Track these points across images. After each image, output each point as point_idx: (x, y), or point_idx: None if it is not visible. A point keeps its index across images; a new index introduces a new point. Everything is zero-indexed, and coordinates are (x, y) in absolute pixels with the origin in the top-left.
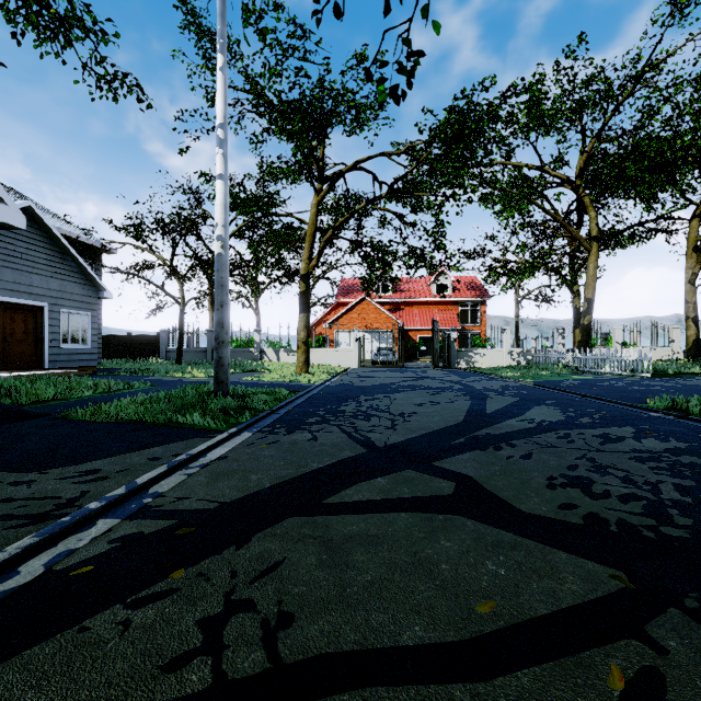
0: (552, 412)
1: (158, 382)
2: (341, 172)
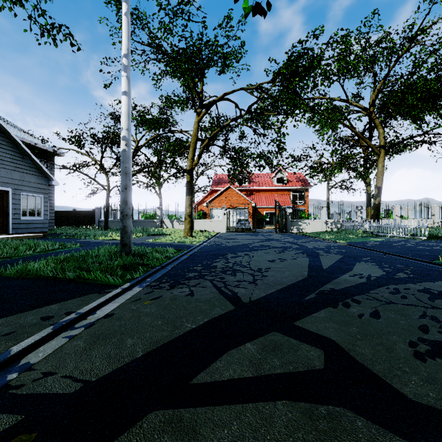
0: (372, 267)
1: (86, 243)
2: (214, 100)
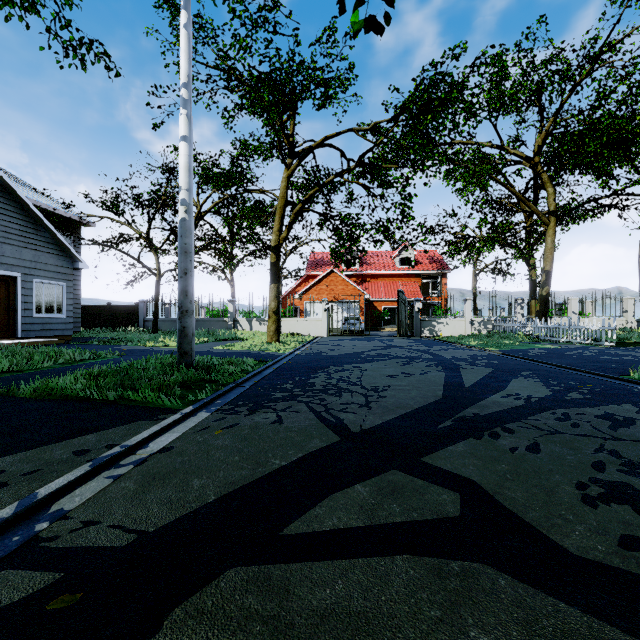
0: (534, 385)
1: (127, 352)
2: (310, 147)
